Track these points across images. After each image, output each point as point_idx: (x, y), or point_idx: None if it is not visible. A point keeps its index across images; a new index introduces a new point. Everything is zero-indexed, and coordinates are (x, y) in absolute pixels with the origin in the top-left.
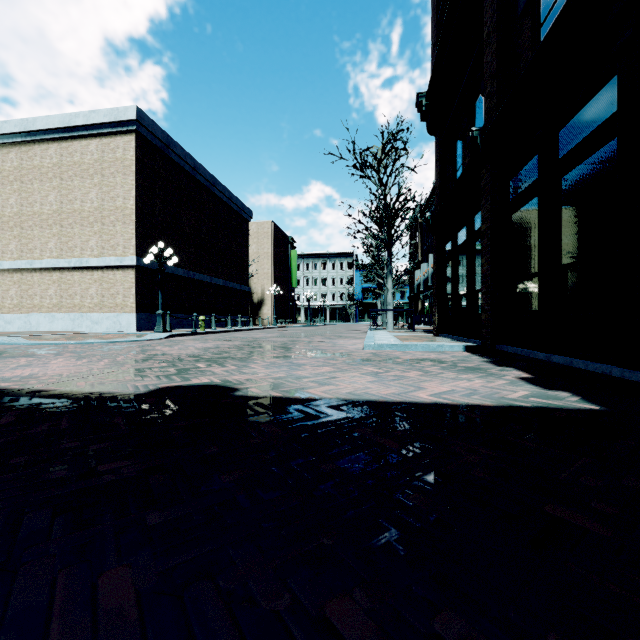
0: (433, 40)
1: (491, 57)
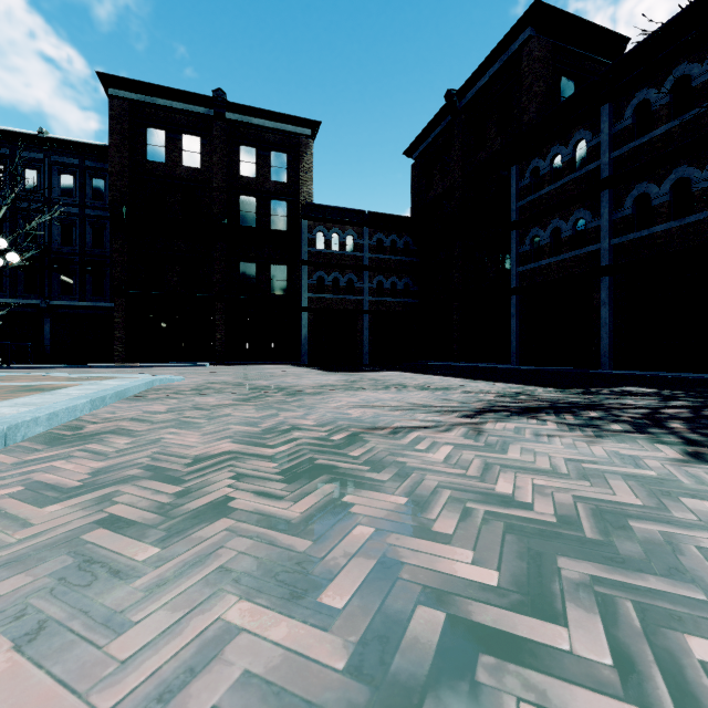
0: (117, 168)
1: (222, 268)
